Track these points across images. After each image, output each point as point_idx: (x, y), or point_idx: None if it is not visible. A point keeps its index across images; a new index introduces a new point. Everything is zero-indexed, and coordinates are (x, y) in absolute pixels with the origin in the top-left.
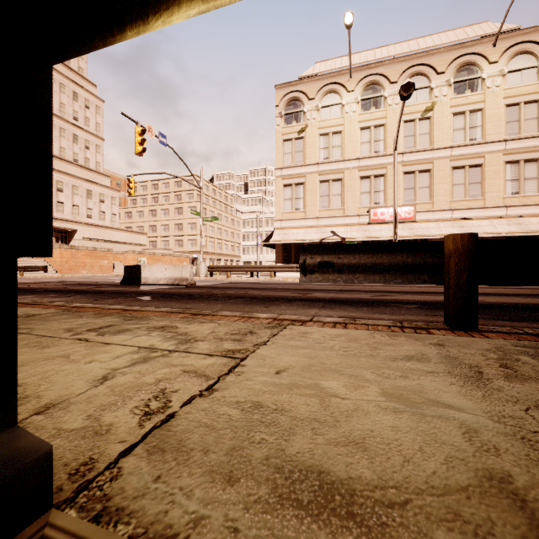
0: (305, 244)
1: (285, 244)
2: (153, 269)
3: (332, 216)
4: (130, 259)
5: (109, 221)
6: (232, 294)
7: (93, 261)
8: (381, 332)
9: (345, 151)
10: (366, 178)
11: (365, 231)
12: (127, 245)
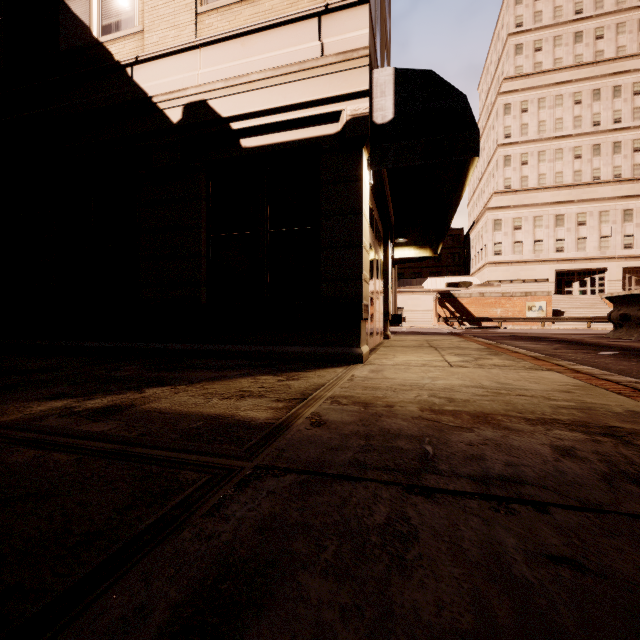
0: None
1: None
2: None
3: None
4: None
5: None
6: None
7: None
8: (589, 385)
9: None
10: None
11: None
12: None
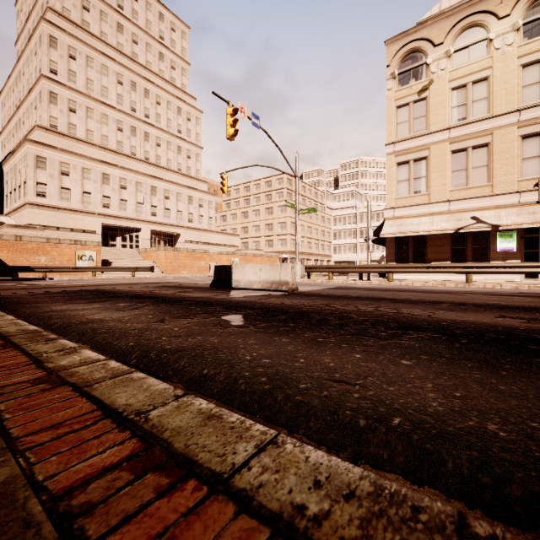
0: (428, 237)
1: (400, 238)
2: (246, 269)
3: (472, 197)
4: (225, 260)
5: (206, 225)
6: (377, 314)
7: (192, 262)
8: None
9: (494, 103)
10: (533, 137)
11: (534, 213)
12: (222, 247)
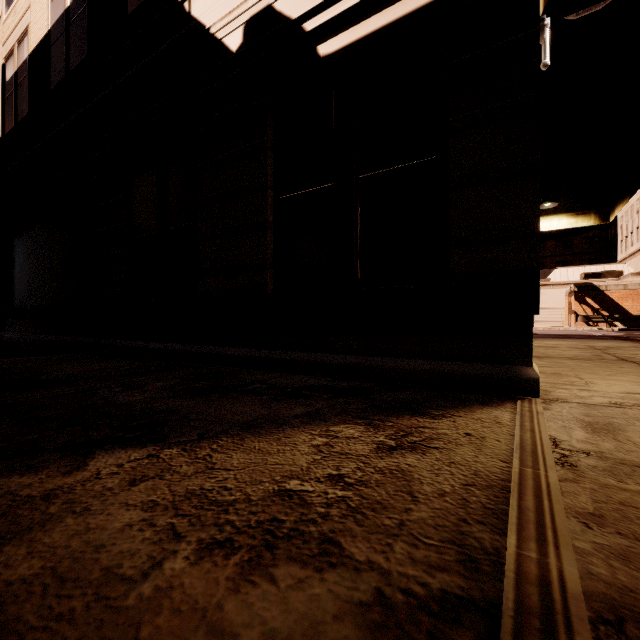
0: None
1: None
2: None
3: None
4: None
5: None
6: None
7: None
8: None
9: None
10: None
11: None
12: None
